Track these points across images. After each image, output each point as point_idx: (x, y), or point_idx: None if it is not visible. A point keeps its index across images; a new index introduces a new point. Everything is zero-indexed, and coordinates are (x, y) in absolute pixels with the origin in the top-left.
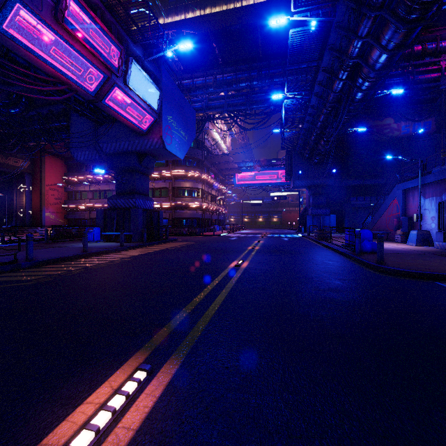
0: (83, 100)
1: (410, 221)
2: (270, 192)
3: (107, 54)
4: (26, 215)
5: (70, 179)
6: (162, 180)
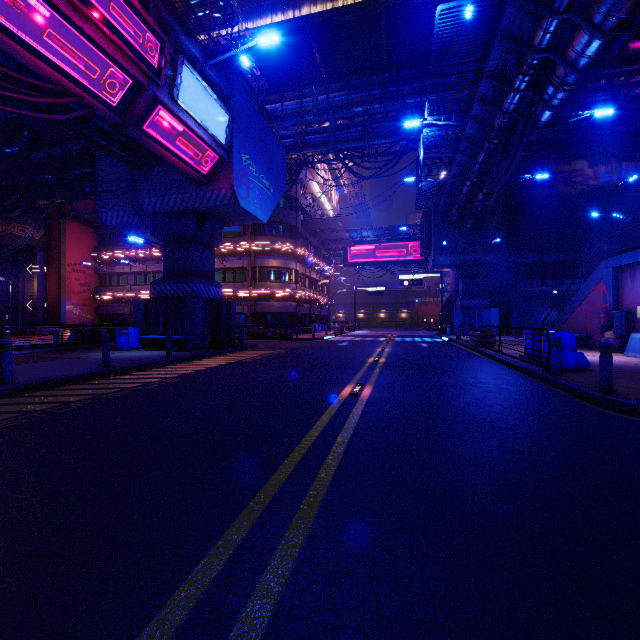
0: (111, 129)
1: (627, 317)
2: (398, 274)
3: (141, 46)
4: (38, 309)
5: (102, 256)
6: (237, 257)
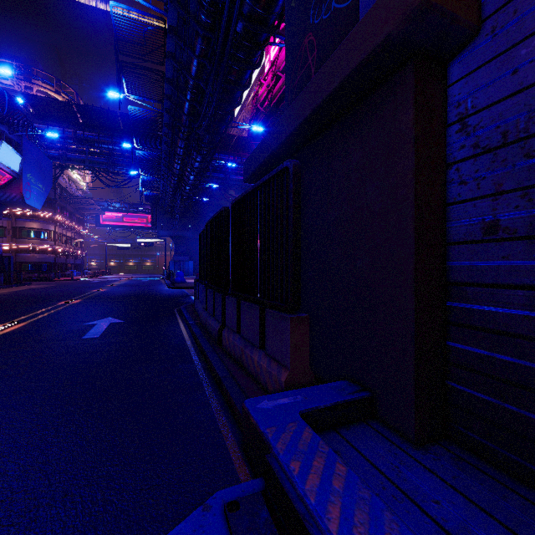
0: None
1: None
2: (137, 238)
3: None
4: None
5: None
6: None
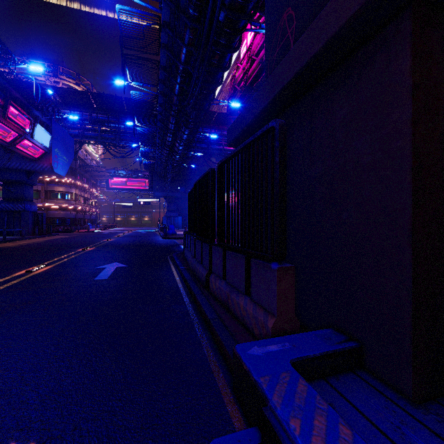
0: None
1: None
2: (138, 198)
3: (24, 125)
4: None
5: None
6: None
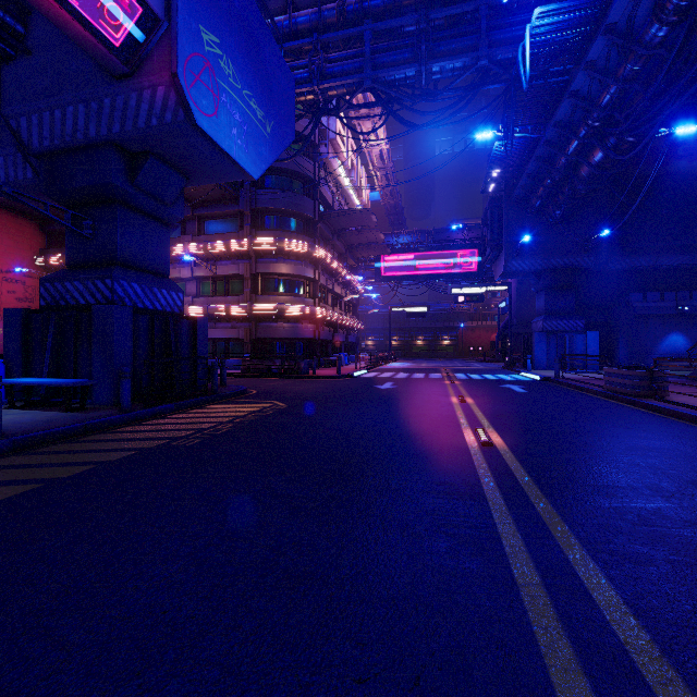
0: None
1: None
2: (451, 287)
3: None
4: None
5: (49, 260)
6: (232, 260)
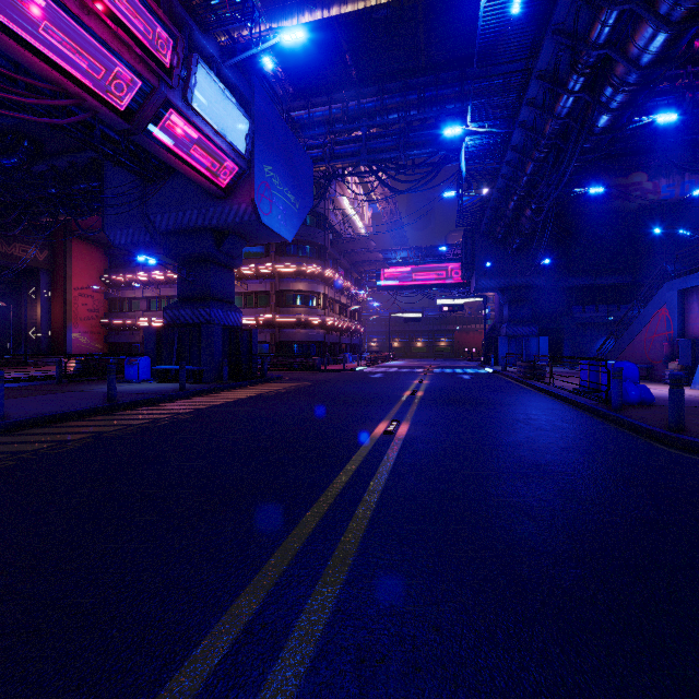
0: (119, 137)
1: (694, 346)
2: (437, 299)
3: (150, 42)
4: (41, 337)
5: (112, 279)
6: (260, 280)
